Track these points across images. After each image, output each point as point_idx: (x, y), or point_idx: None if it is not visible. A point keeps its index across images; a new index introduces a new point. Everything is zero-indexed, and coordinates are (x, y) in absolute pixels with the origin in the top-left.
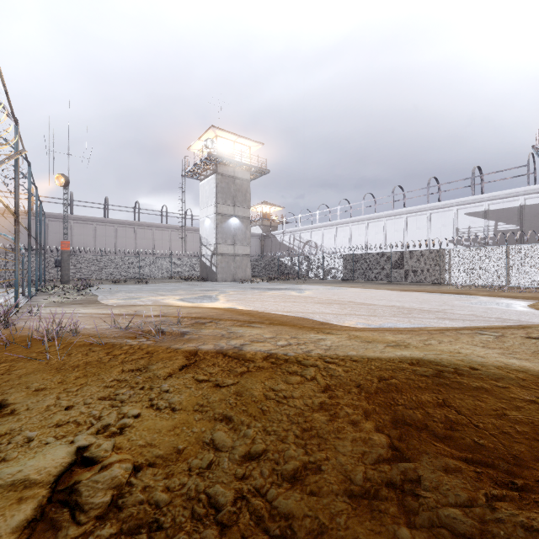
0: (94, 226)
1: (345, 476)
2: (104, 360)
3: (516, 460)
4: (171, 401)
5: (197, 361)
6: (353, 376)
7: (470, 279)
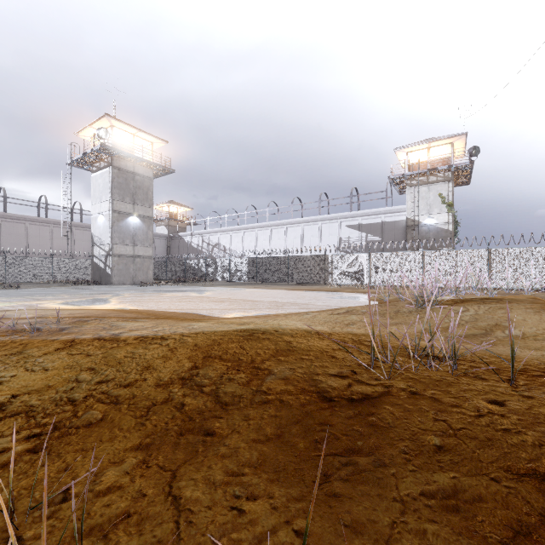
0: None
1: (158, 378)
2: None
3: (252, 362)
4: (45, 365)
5: (73, 344)
6: (196, 340)
7: (346, 279)
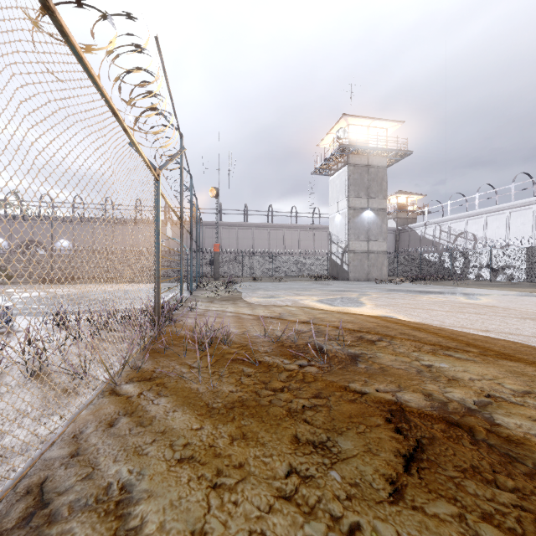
0: (237, 231)
1: None
2: (264, 401)
3: None
4: None
5: (427, 446)
6: None
7: None
